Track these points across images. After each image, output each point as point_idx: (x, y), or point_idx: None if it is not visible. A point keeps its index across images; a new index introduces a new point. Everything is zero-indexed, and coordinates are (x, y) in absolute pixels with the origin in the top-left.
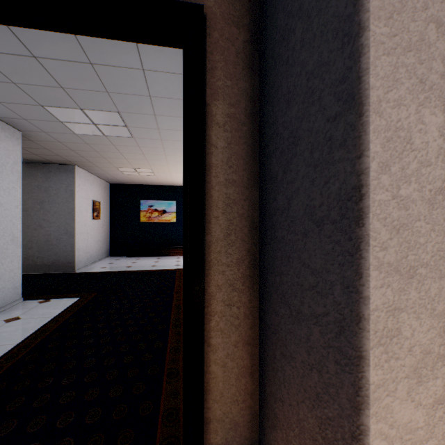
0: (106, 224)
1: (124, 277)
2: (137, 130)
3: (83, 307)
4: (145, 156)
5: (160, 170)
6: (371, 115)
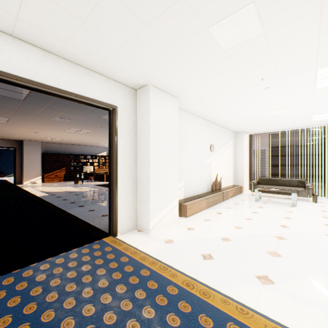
0: None
1: None
2: None
3: None
4: None
5: None
6: (24, 160)
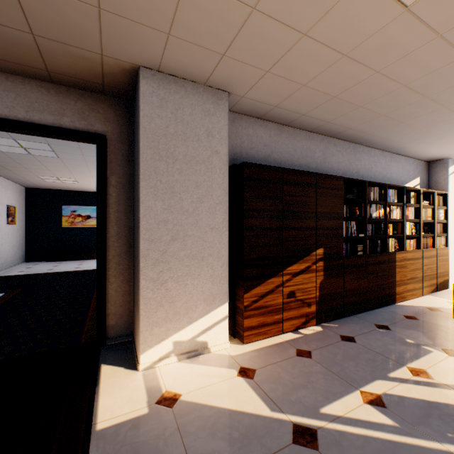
0: (21, 229)
1: (48, 277)
2: (63, 154)
3: (13, 298)
4: (70, 169)
5: (84, 179)
6: (141, 204)
